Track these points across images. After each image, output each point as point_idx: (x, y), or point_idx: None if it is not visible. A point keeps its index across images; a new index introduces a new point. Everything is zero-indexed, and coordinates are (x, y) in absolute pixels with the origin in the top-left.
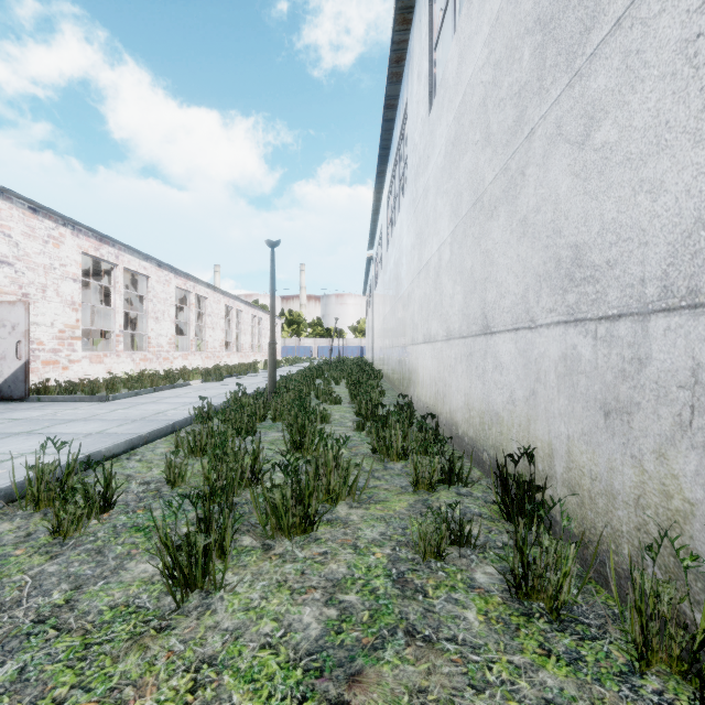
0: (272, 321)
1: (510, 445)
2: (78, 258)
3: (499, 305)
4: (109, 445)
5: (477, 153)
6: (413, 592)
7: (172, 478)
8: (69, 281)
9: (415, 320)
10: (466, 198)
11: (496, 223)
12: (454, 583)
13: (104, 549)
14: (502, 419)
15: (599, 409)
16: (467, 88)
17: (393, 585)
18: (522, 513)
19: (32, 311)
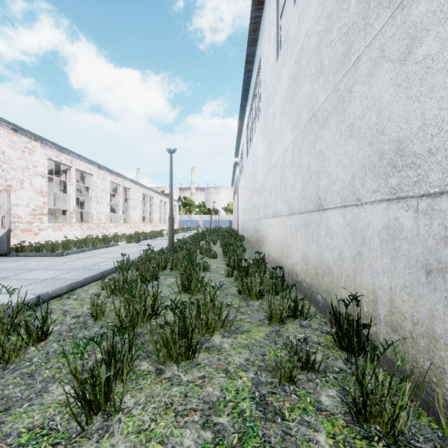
0: (171, 202)
1: (339, 291)
2: (45, 162)
3: (330, 189)
4: (55, 288)
5: (312, 83)
6: (273, 414)
7: (95, 314)
8: (39, 177)
9: (266, 202)
10: (304, 116)
11: (327, 130)
12: (305, 405)
13: (35, 373)
14: (333, 271)
15: (421, 268)
16: (305, 38)
17: (257, 407)
18: (352, 344)
19: (14, 196)
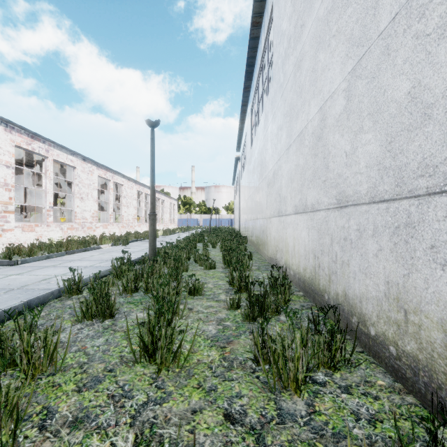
0: (152, 194)
1: None
2: (11, 149)
3: None
4: None
5: None
6: None
7: None
8: (3, 167)
9: (283, 193)
10: None
11: None
12: None
13: None
14: None
15: None
16: None
17: None
18: None
19: None
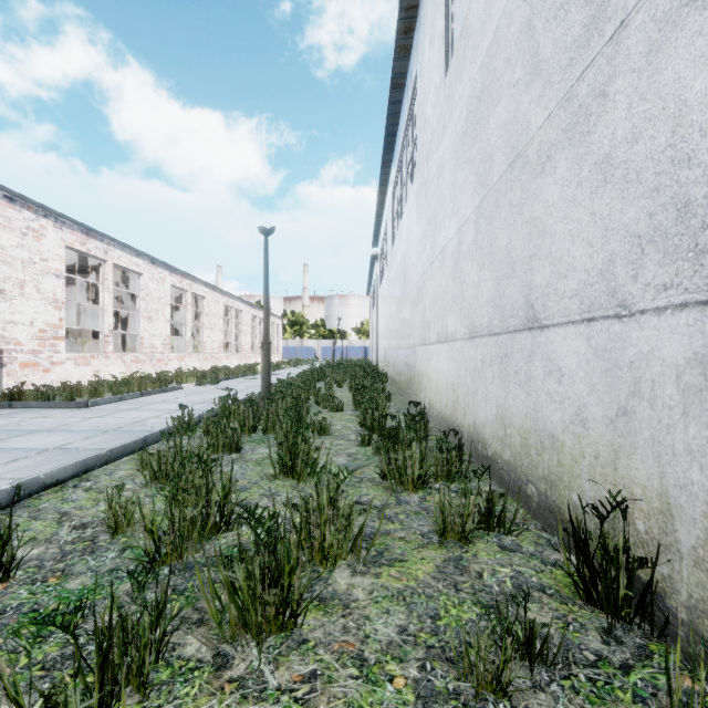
0: (266, 318)
1: (577, 482)
2: (62, 252)
3: (556, 289)
4: (52, 469)
5: (517, 96)
6: None
7: (112, 523)
8: (52, 277)
9: (427, 316)
10: (499, 159)
11: (550, 178)
12: None
13: None
14: (562, 444)
15: None
16: (501, 20)
17: None
18: (616, 598)
19: (8, 308)
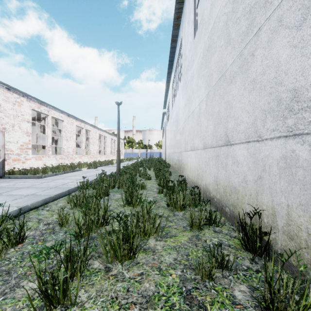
0: (118, 140)
1: (244, 205)
2: (30, 111)
3: (236, 129)
4: (33, 202)
5: (222, 51)
6: (197, 307)
7: (60, 222)
8: (25, 122)
9: (186, 139)
10: (215, 76)
11: (234, 85)
12: (222, 299)
13: (11, 270)
14: (238, 190)
15: None
16: (216, 19)
17: (184, 301)
18: (256, 247)
19: (7, 136)
